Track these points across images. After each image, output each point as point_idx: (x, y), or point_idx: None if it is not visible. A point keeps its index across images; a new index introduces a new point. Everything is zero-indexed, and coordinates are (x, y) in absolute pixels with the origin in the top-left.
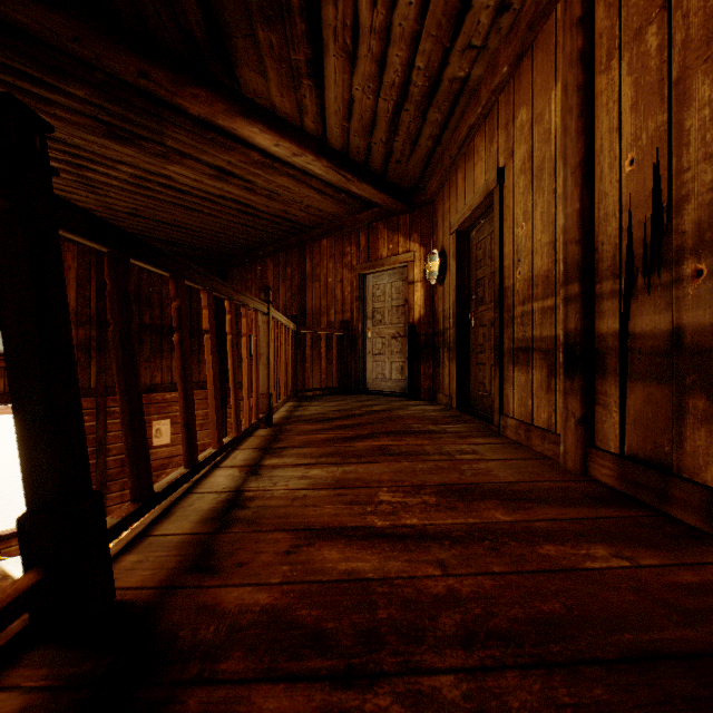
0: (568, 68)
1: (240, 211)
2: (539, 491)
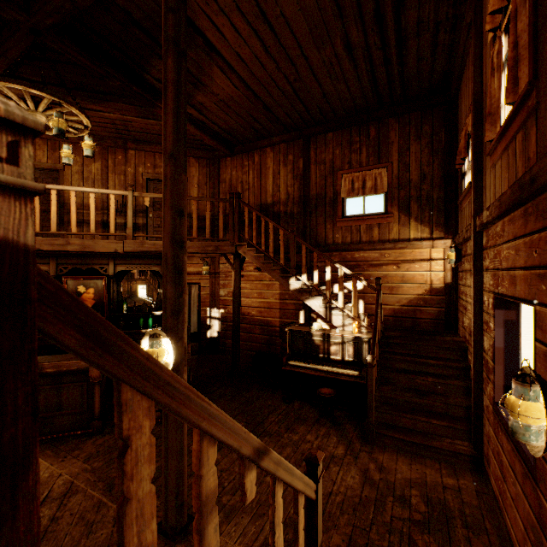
0: (105, 167)
1: None
2: None
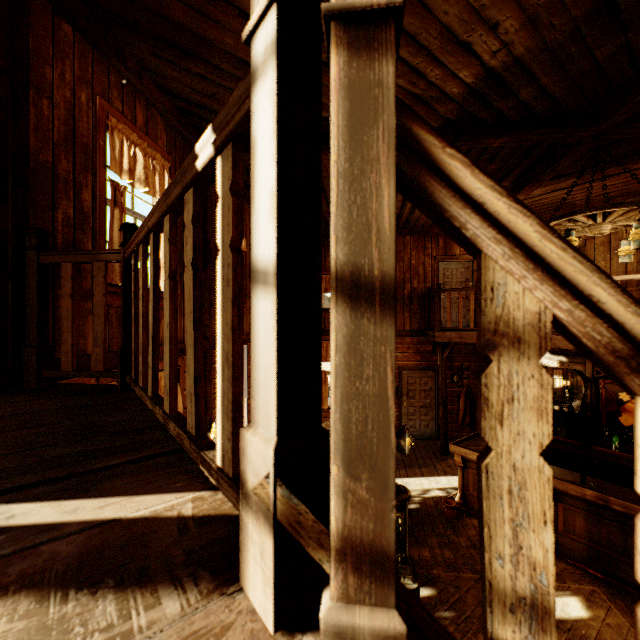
0: None
1: (399, 213)
2: None
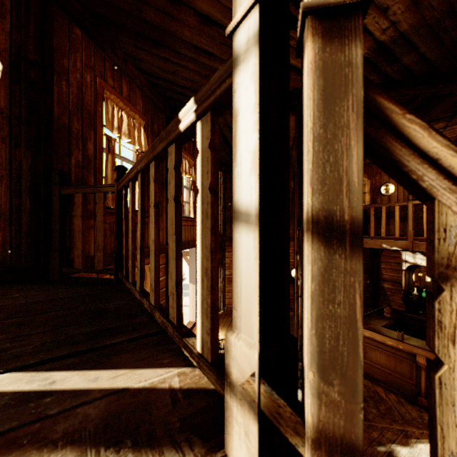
0: None
1: None
2: None
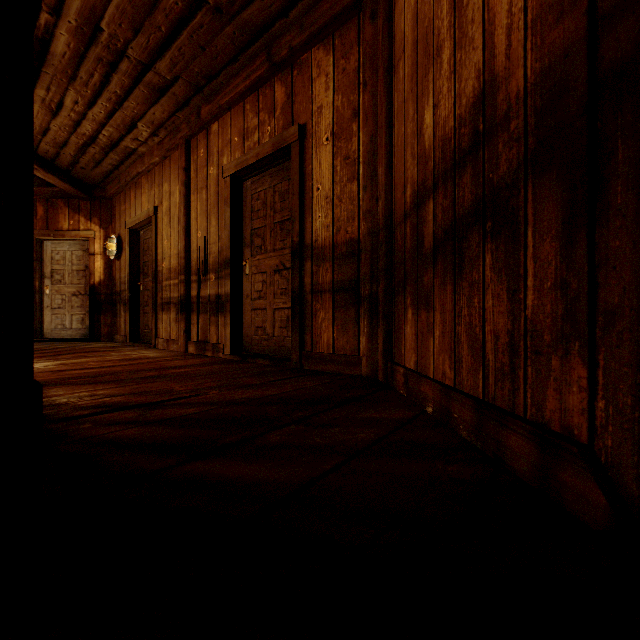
0: (181, 185)
1: None
2: (165, 356)
